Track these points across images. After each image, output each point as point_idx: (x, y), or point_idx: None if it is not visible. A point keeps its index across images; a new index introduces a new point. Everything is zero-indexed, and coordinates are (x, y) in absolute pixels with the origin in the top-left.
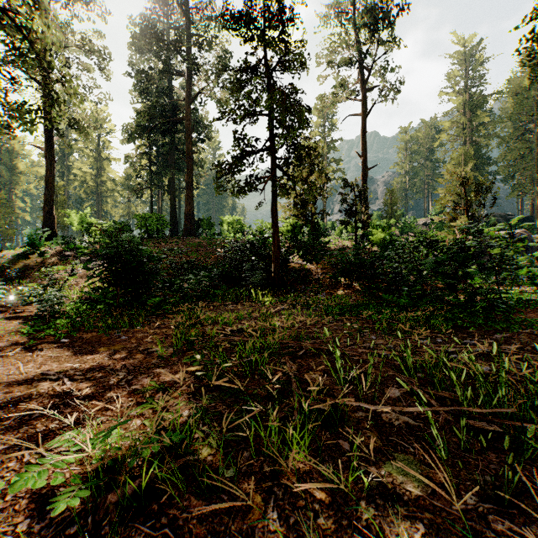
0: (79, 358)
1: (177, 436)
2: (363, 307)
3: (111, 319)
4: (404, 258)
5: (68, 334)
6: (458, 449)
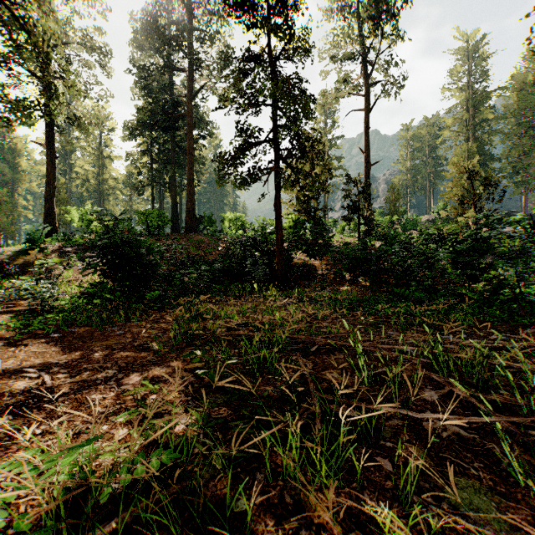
0: (66, 354)
1: (170, 456)
2: (374, 301)
3: (106, 313)
4: (414, 251)
5: (59, 328)
6: (534, 471)
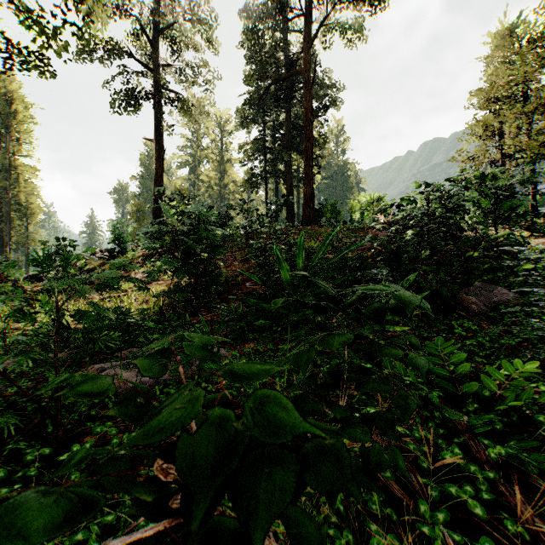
0: None
1: None
2: None
3: None
4: None
5: None
6: None
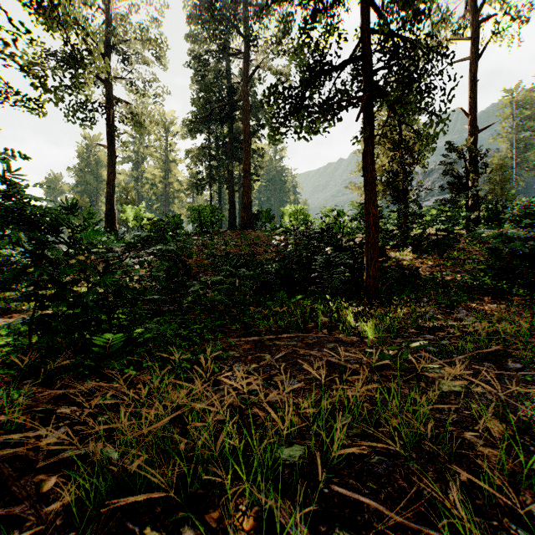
0: None
1: None
2: None
3: None
4: None
5: None
6: None
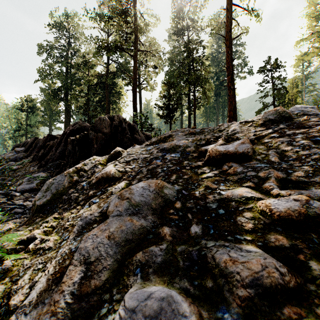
0: None
1: None
2: None
3: None
4: None
5: None
6: None
